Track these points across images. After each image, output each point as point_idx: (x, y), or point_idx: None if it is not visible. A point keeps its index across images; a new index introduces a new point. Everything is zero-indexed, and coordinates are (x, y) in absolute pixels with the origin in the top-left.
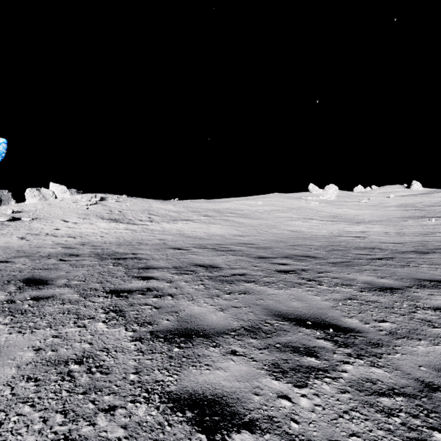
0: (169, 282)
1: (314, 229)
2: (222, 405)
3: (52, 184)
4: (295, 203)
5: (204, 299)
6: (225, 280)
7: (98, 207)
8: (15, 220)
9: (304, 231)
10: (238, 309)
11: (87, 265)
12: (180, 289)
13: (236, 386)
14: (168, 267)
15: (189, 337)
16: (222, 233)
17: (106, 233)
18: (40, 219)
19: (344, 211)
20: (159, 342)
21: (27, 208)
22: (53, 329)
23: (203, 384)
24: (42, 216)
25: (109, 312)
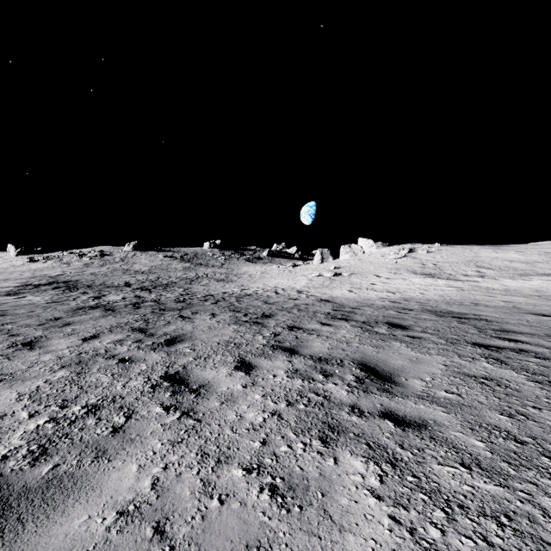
0: (549, 349)
1: None
2: None
3: (360, 239)
4: None
5: None
6: None
7: (407, 260)
8: (337, 275)
9: None
10: None
11: (428, 319)
12: None
13: None
14: (538, 334)
15: None
16: None
17: (425, 290)
18: (355, 274)
19: None
20: None
21: (343, 264)
22: (444, 357)
23: None
24: (356, 271)
25: (487, 358)
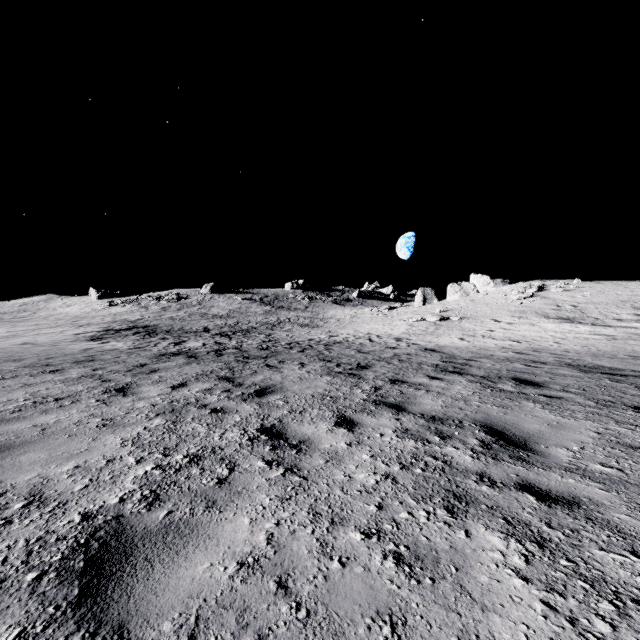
0: None
1: None
2: None
3: (472, 276)
4: None
5: None
6: None
7: (535, 300)
8: (444, 319)
9: None
10: None
11: (569, 375)
12: None
13: None
14: None
15: None
16: None
17: (561, 339)
18: (467, 318)
19: None
20: None
21: (450, 306)
22: (595, 423)
23: None
24: (468, 315)
25: None
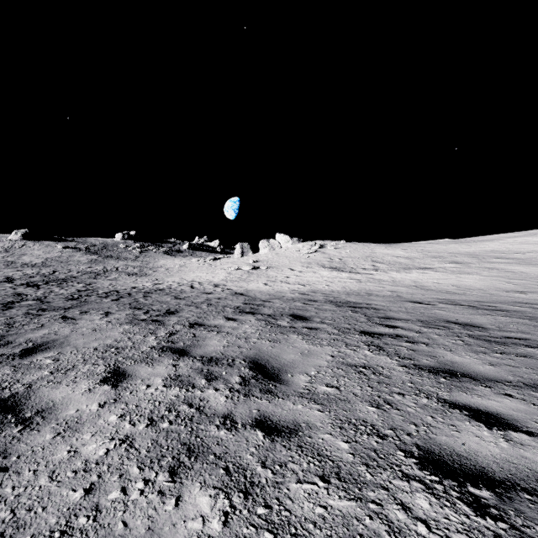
0: (418, 332)
1: None
2: (497, 417)
3: (277, 235)
4: None
5: (466, 352)
6: (493, 340)
7: (318, 255)
8: (255, 268)
9: None
10: (514, 368)
11: (328, 310)
12: (433, 340)
13: (511, 413)
14: (411, 320)
15: (454, 375)
16: (484, 287)
17: (330, 282)
18: (272, 268)
19: None
20: (424, 372)
21: (261, 258)
22: (333, 347)
23: (476, 403)
24: (273, 265)
25: (369, 345)
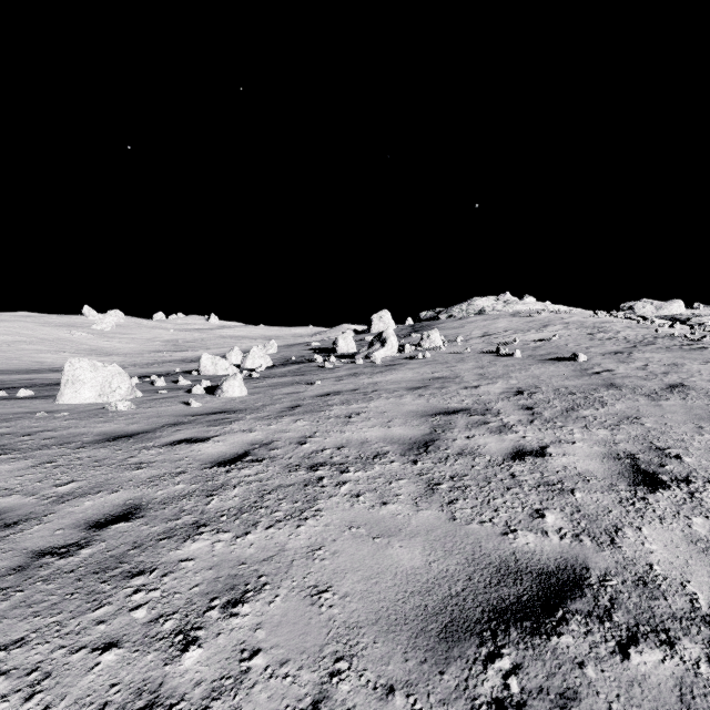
0: None
1: (60, 360)
2: None
3: None
4: (54, 333)
5: None
6: None
7: None
8: None
9: (49, 361)
10: None
11: None
12: None
13: None
14: None
15: None
16: None
17: None
18: None
19: (110, 345)
20: None
21: None
22: None
23: None
24: None
25: None
